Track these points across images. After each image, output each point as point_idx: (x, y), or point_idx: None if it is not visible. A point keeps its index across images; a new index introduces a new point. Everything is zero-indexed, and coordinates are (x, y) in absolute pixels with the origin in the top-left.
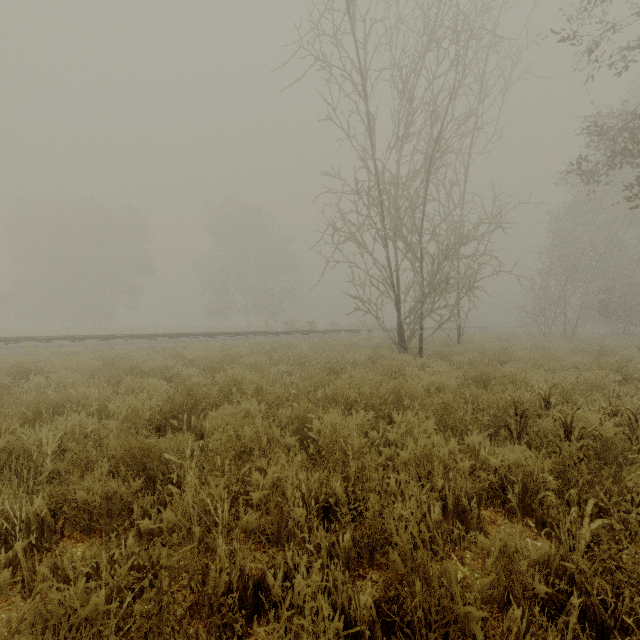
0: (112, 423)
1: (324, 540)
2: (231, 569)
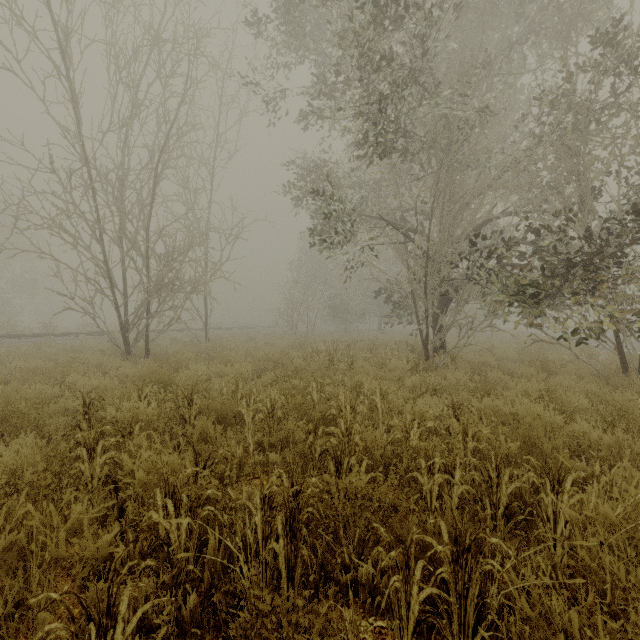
0: None
1: None
2: None
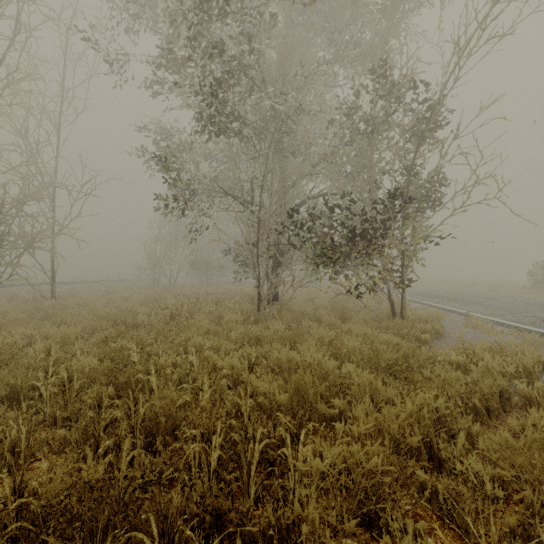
0: None
1: None
2: None
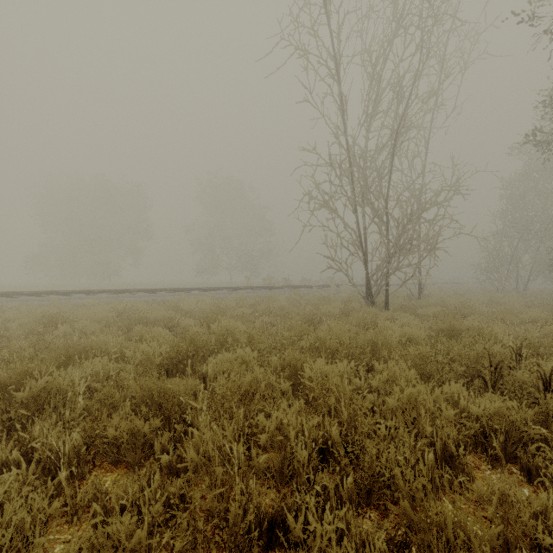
0: (129, 367)
1: (328, 481)
2: (248, 506)
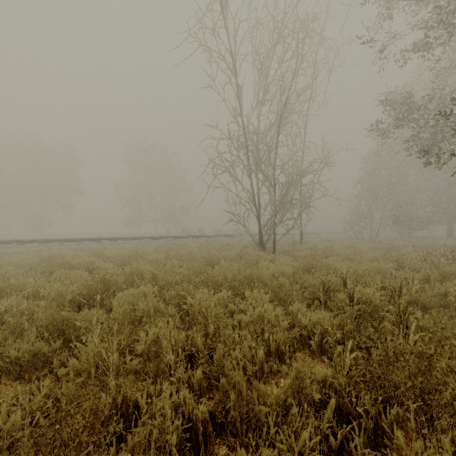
0: (42, 303)
1: (184, 374)
2: (117, 396)
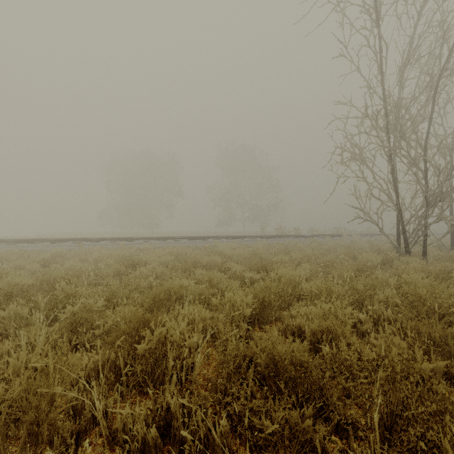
0: (221, 316)
1: None
2: None
